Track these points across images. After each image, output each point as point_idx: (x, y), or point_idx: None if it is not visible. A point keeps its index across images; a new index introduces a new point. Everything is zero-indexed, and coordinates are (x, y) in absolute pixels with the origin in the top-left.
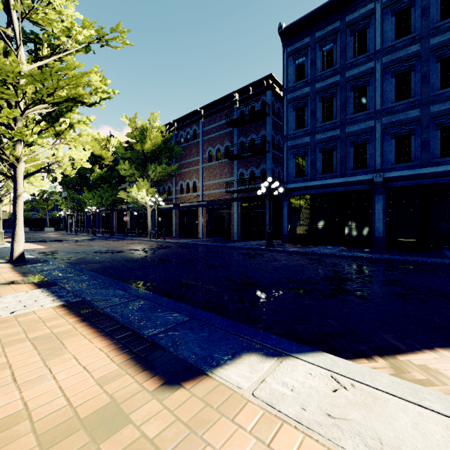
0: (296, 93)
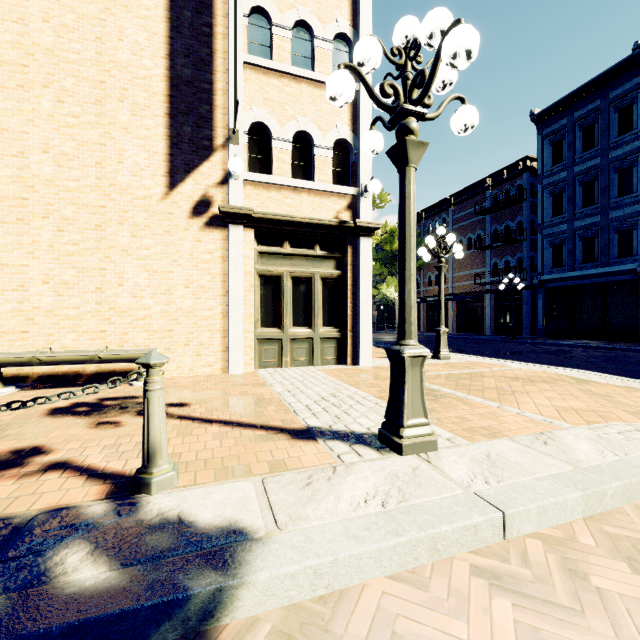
0: (552, 179)
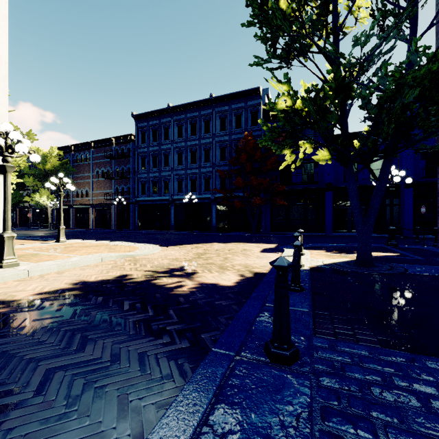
0: (141, 150)
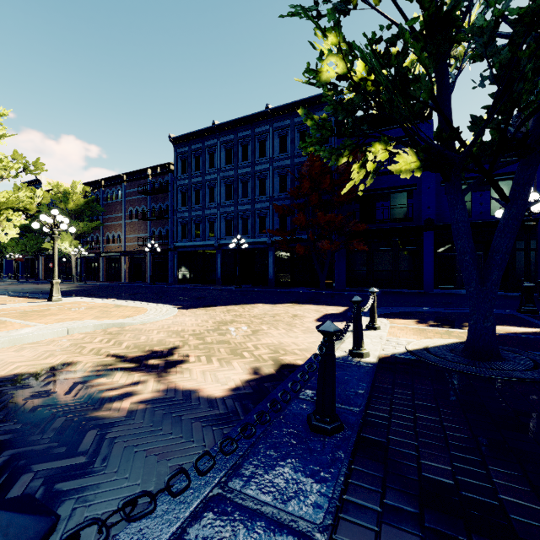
0: (181, 182)
